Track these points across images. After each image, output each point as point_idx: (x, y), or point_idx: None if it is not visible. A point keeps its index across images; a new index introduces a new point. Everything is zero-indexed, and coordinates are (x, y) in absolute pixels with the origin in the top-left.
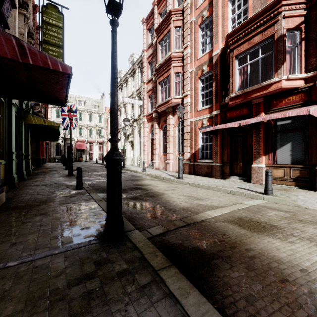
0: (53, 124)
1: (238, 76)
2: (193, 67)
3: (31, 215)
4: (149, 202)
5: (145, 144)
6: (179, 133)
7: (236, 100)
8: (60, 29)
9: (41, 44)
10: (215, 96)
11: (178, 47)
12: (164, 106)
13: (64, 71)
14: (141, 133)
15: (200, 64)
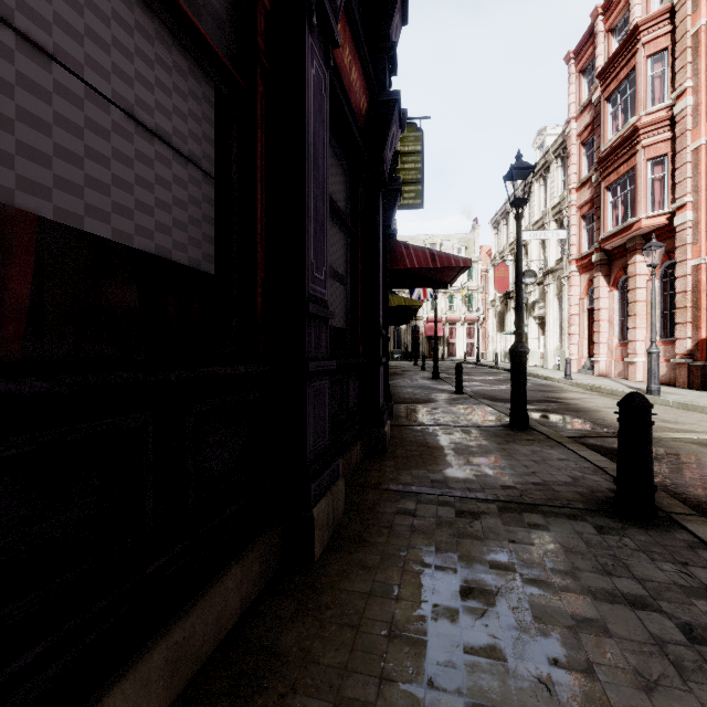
0: (415, 303)
1: None
2: (701, 136)
3: (427, 408)
4: (568, 416)
5: (574, 321)
6: (662, 295)
7: None
8: (418, 156)
9: None
10: None
11: (657, 98)
12: (620, 238)
13: (465, 265)
14: (563, 299)
15: None
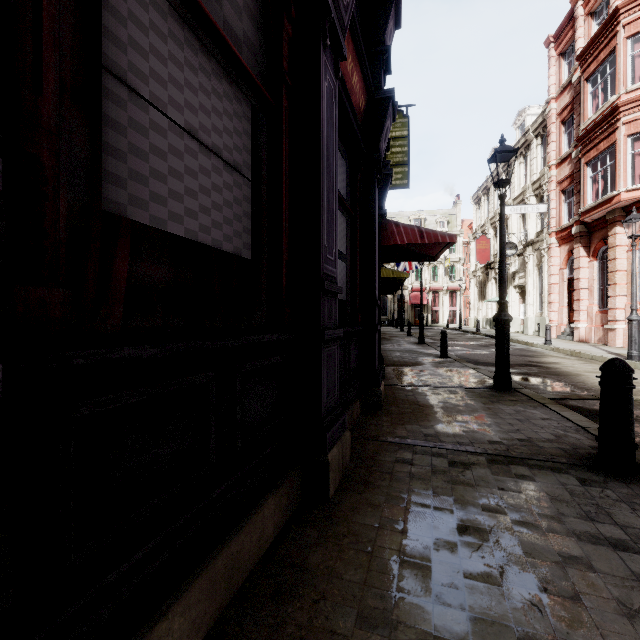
0: (402, 274)
1: None
2: None
3: (415, 370)
4: (549, 379)
5: (554, 290)
6: None
7: None
8: (404, 140)
9: None
10: None
11: (638, 77)
12: (600, 211)
13: (451, 241)
14: (543, 269)
15: None
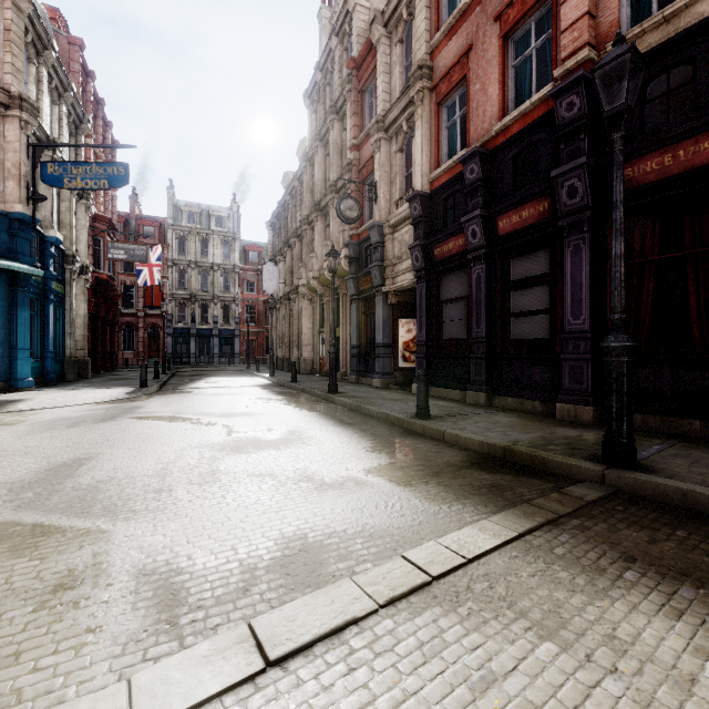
0: None
1: None
2: None
3: None
4: None
5: None
6: None
7: None
8: None
9: None
10: None
11: None
12: None
13: None
14: None
15: None
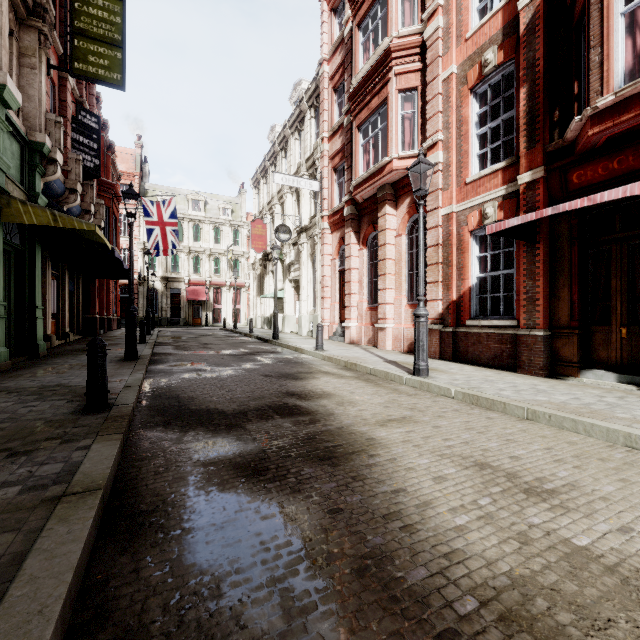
0: (78, 224)
1: (624, 39)
2: (453, 63)
3: None
4: (308, 508)
5: (326, 284)
6: (410, 252)
7: (618, 118)
8: (115, 3)
9: (69, 38)
10: (528, 127)
11: (408, 25)
12: (372, 184)
13: None
14: (316, 258)
15: (474, 50)
